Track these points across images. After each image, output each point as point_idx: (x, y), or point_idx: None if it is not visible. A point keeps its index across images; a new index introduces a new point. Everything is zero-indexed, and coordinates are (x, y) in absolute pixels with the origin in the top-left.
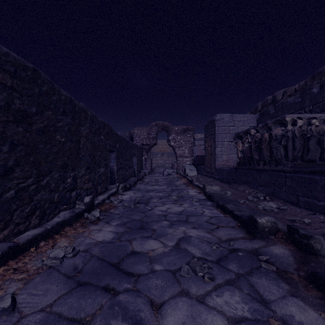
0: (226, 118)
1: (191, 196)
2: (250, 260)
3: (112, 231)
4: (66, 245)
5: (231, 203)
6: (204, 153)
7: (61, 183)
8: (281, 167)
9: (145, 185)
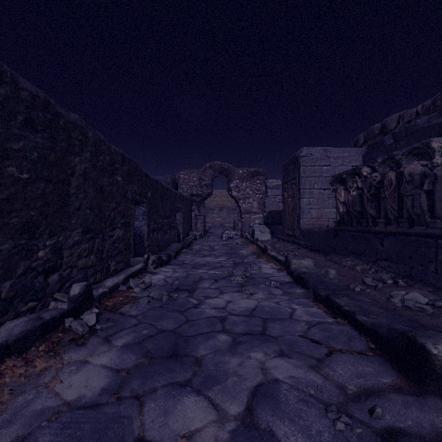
0: (317, 154)
1: (266, 276)
2: None
3: (109, 365)
4: None
5: (343, 295)
6: (281, 207)
7: (21, 259)
8: (420, 229)
9: (193, 256)
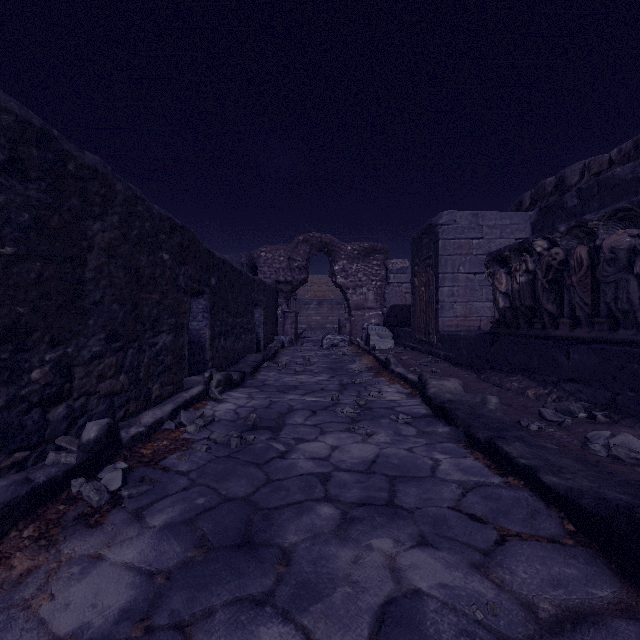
0: (463, 221)
1: (390, 405)
2: None
3: (136, 564)
4: None
5: (515, 439)
6: (408, 300)
7: (2, 384)
8: (629, 334)
9: (279, 373)
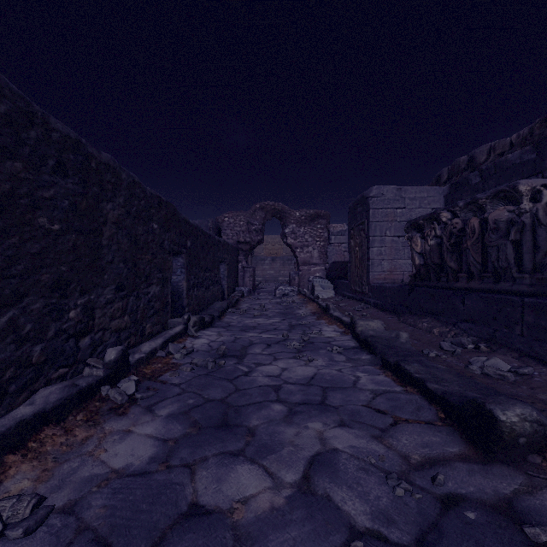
0: (389, 194)
1: (327, 340)
2: (503, 542)
3: (154, 435)
4: (27, 487)
5: (414, 361)
6: (347, 257)
7: (52, 320)
8: (507, 285)
9: (241, 317)
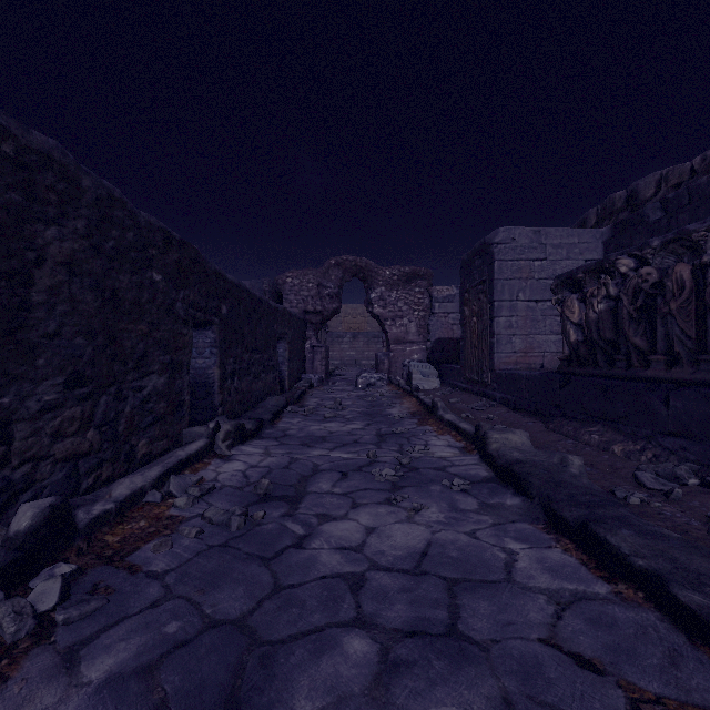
0: (523, 239)
1: (440, 464)
2: None
3: None
4: None
5: (620, 524)
6: (456, 332)
7: None
8: None
9: (305, 420)
